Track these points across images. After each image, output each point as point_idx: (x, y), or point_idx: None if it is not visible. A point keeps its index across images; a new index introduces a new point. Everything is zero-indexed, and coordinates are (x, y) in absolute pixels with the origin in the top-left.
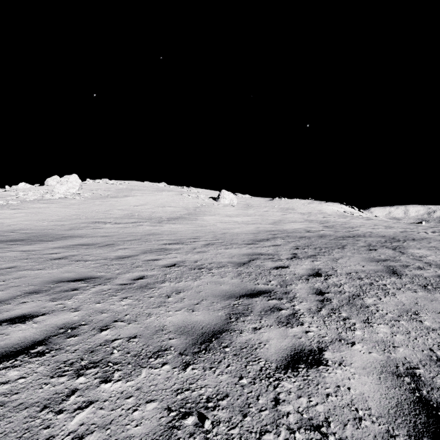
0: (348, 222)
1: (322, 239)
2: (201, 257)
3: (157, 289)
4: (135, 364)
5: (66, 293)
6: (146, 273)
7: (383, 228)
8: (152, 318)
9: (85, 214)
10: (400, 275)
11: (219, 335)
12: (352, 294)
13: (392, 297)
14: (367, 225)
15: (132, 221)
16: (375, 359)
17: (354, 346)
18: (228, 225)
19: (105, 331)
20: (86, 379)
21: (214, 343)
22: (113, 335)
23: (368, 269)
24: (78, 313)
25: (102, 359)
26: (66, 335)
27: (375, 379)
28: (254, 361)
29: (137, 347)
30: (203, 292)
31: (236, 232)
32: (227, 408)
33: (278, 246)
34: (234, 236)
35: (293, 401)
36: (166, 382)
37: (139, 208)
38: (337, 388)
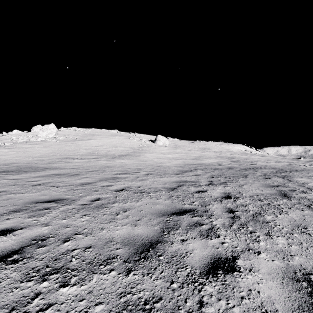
0: (248, 158)
1: (230, 170)
2: (142, 184)
3: (109, 208)
4: (88, 270)
5: (40, 211)
6: (101, 196)
7: (274, 162)
8: (104, 232)
9: (59, 152)
10: (290, 197)
11: (155, 246)
12: (255, 212)
13: (285, 214)
14: (262, 160)
15: (93, 157)
16: (277, 266)
17: (260, 254)
18: (162, 160)
19: (67, 242)
20: (48, 283)
21: (151, 252)
22: (73, 245)
23: (266, 193)
24: (47, 227)
25: (63, 266)
26: (37, 245)
27: (279, 284)
28: (182, 268)
29: (91, 256)
30: (143, 211)
31: (168, 165)
32: (161, 309)
33: (199, 175)
34: (167, 168)
35: (214, 303)
36: (112, 286)
37: (98, 148)
38: (249, 292)
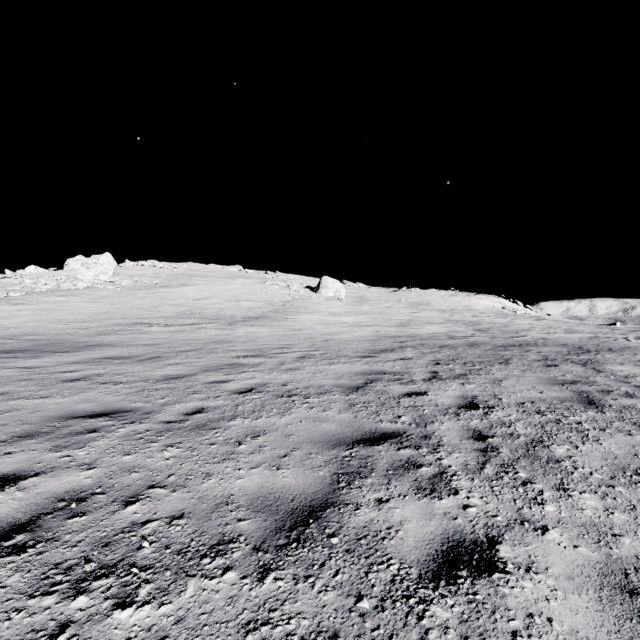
0: (509, 323)
1: (474, 349)
2: (292, 377)
3: (223, 431)
4: (176, 569)
5: (78, 437)
6: (207, 404)
7: (563, 333)
8: (211, 482)
9: (121, 311)
10: (601, 406)
11: (321, 514)
12: (530, 439)
13: (594, 444)
14: (538, 327)
15: (190, 322)
16: (586, 560)
17: (547, 533)
18: (333, 327)
19: (133, 506)
20: (89, 600)
21: (313, 528)
22: (144, 512)
23: (550, 397)
24: (92, 472)
25: (122, 560)
26: (67, 512)
27: (593, 601)
28: (380, 564)
29: (184, 536)
30: (294, 435)
31: (345, 339)
32: None
33: (409, 360)
34: (342, 344)
35: None
36: (229, 607)
37: (201, 303)
38: (530, 620)
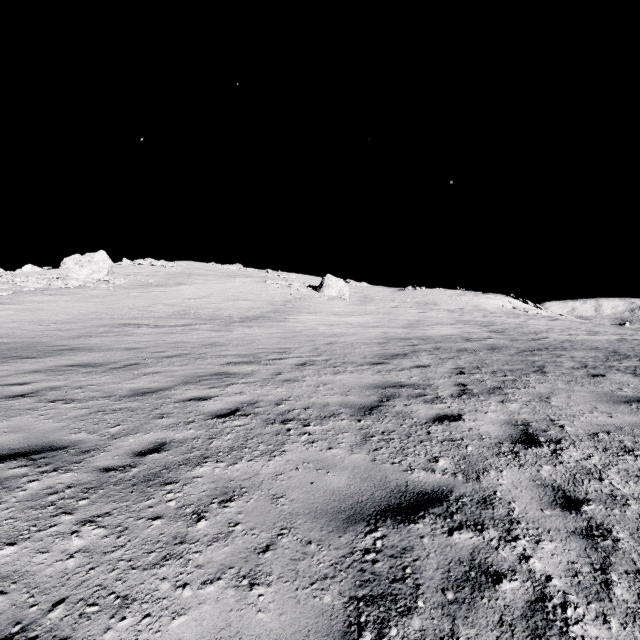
0: (524, 324)
1: (497, 354)
2: (288, 392)
3: (180, 488)
4: None
5: None
6: (172, 436)
7: (586, 334)
8: (123, 625)
9: (111, 311)
10: None
11: None
12: None
13: None
14: (557, 328)
15: (183, 323)
16: None
17: None
18: (337, 329)
19: None
20: None
21: None
22: None
23: (626, 424)
24: None
25: None
26: None
27: None
28: None
29: None
30: (285, 498)
31: (351, 342)
32: None
33: (427, 368)
34: (348, 348)
35: None
36: None
37: (197, 302)
38: None
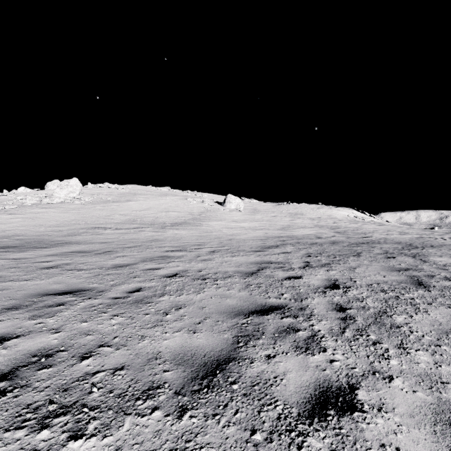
0: (360, 227)
1: (335, 246)
2: (205, 266)
3: (154, 304)
4: (117, 408)
5: (49, 309)
6: (144, 285)
7: (398, 234)
8: (145, 342)
9: (85, 219)
10: (427, 287)
11: (225, 366)
12: (378, 310)
13: (424, 314)
14: (380, 230)
15: (133, 227)
16: (422, 402)
17: (392, 381)
18: (235, 230)
19: (87, 360)
20: (50, 433)
21: (219, 377)
22: (95, 365)
23: (391, 280)
24: (58, 334)
25: (77, 402)
26: (38, 365)
27: (430, 434)
28: (269, 405)
29: (123, 383)
30: (206, 308)
31: (243, 238)
32: None
33: (289, 253)
34: (241, 242)
35: None
36: (155, 439)
37: (141, 213)
38: (382, 449)
